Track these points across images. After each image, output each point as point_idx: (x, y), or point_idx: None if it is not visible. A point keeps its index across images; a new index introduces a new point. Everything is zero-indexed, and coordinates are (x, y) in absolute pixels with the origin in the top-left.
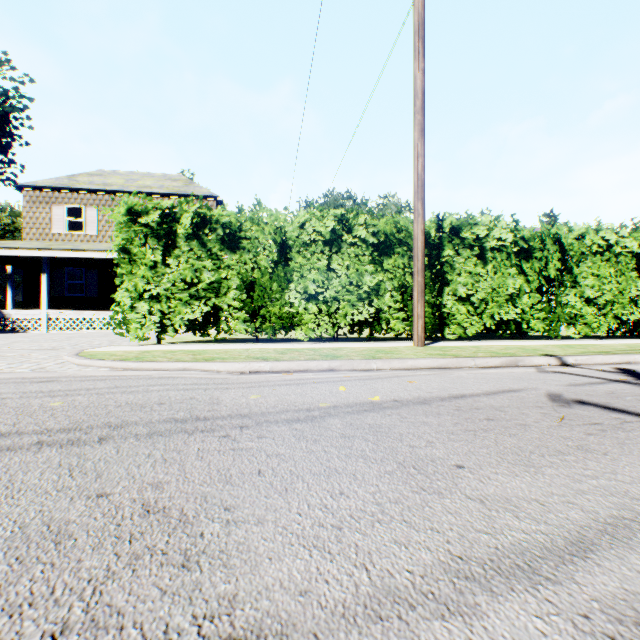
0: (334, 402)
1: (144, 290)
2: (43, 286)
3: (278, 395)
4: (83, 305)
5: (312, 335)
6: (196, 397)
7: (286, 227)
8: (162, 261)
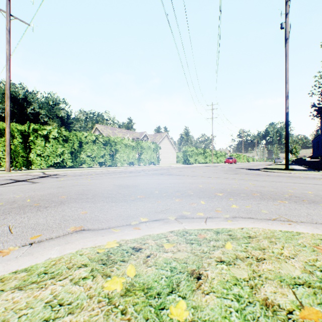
0: None
1: None
2: None
3: None
4: None
5: None
6: None
7: None
8: None
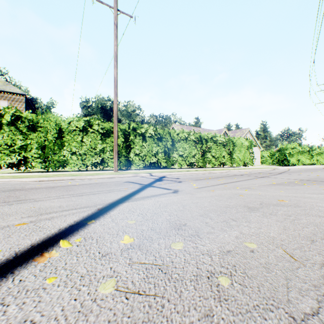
0: (64, 185)
1: None
2: None
3: (47, 185)
4: None
5: (74, 168)
6: (17, 186)
7: (62, 123)
8: None
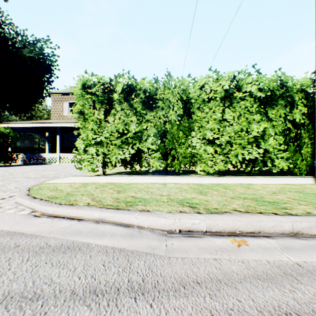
0: None
1: (93, 138)
2: (58, 141)
3: None
4: (76, 151)
5: (211, 171)
6: None
7: (189, 89)
8: (104, 119)
